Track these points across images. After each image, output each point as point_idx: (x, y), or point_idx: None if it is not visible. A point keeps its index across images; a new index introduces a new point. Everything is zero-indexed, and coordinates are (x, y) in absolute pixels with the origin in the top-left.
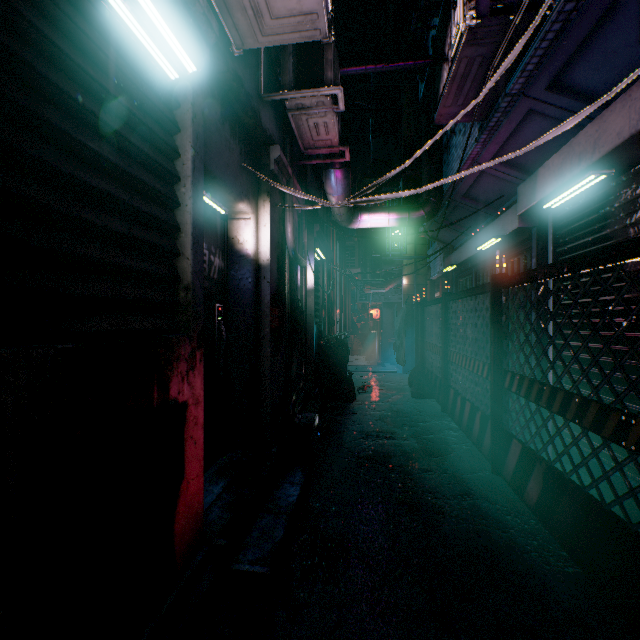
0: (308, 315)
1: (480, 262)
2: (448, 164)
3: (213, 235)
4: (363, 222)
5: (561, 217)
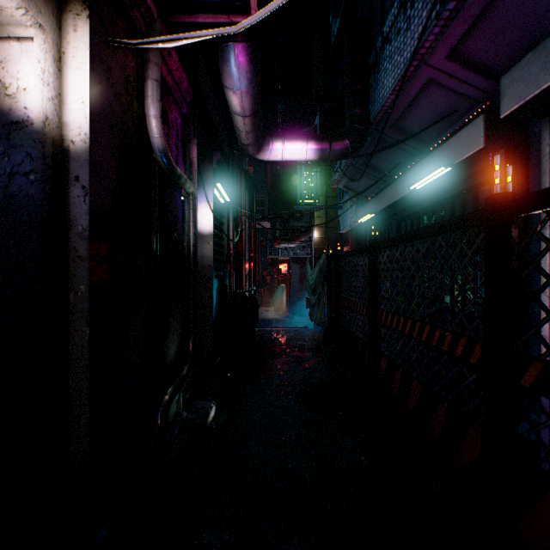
0: (206, 266)
1: (404, 208)
2: (376, 85)
3: None
4: (275, 151)
5: None
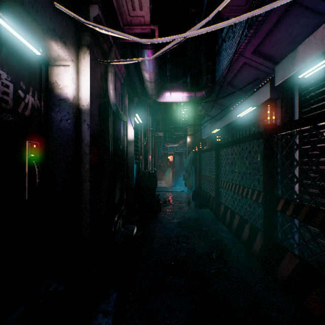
0: (130, 157)
1: (235, 126)
2: (219, 63)
3: (23, 71)
4: (166, 97)
5: (306, 87)
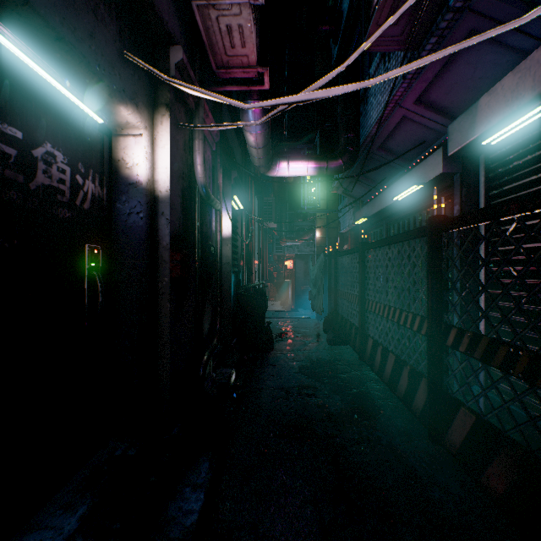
0: (225, 264)
1: (392, 214)
2: (365, 114)
3: (81, 148)
4: (282, 170)
5: (495, 157)
